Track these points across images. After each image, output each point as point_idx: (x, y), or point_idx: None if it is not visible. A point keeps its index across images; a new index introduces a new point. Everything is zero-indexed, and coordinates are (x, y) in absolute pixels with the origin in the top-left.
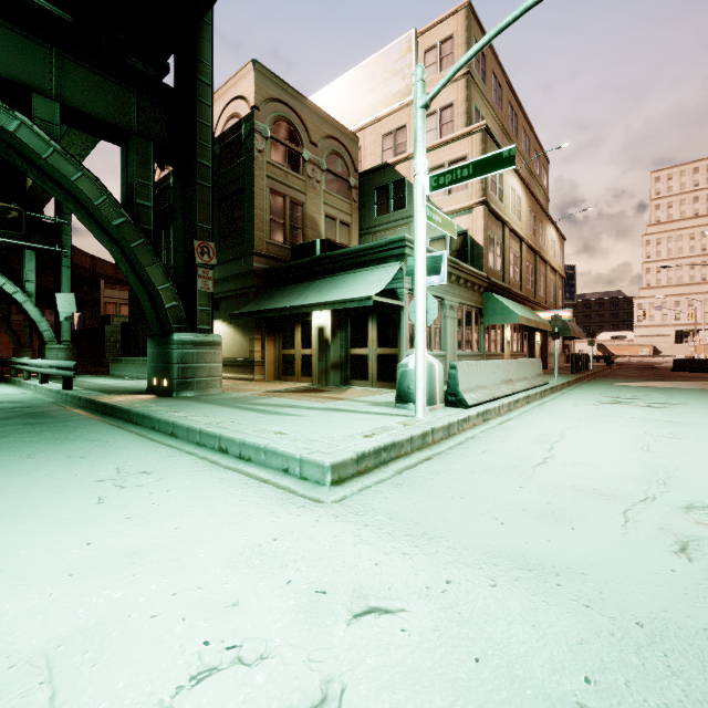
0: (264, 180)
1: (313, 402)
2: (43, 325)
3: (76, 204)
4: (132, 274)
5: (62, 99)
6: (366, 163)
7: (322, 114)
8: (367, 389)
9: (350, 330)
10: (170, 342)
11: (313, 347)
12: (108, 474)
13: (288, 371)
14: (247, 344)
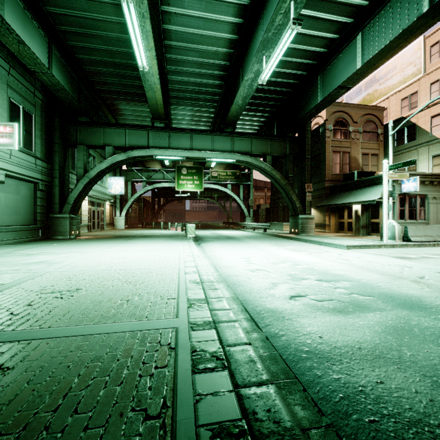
0: (330, 148)
1: (348, 238)
2: (245, 211)
3: (274, 180)
4: (286, 197)
5: (271, 152)
6: (390, 116)
7: (360, 106)
8: (377, 237)
9: (370, 211)
10: (298, 218)
11: (352, 219)
12: (300, 244)
13: (341, 228)
14: (322, 217)
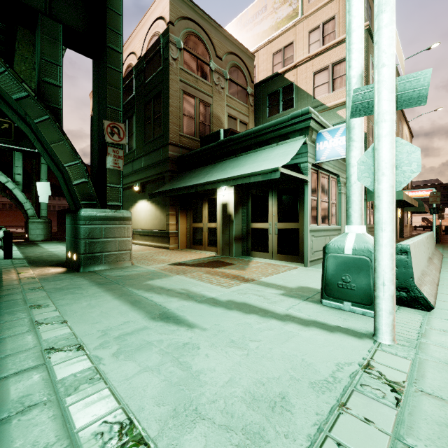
0: (178, 84)
1: (215, 285)
2: (27, 205)
3: None
4: (45, 153)
5: None
6: (260, 77)
7: (225, 34)
8: (269, 263)
9: (250, 206)
10: (78, 217)
11: (218, 222)
12: None
13: (197, 241)
14: (164, 219)
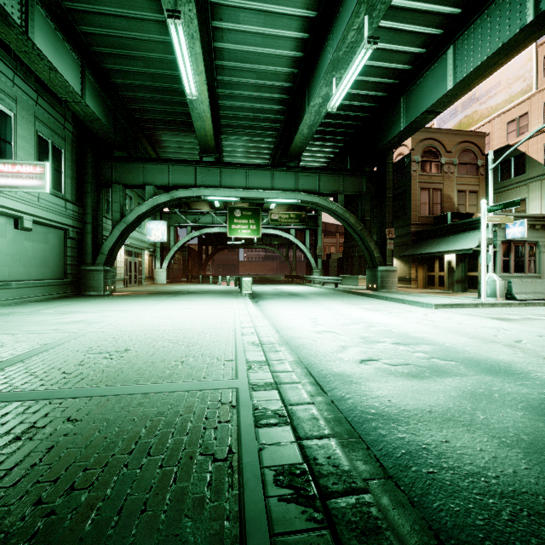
0: (417, 185)
1: (439, 295)
2: (312, 261)
3: (347, 224)
4: (362, 245)
5: (343, 191)
6: (493, 144)
7: (454, 132)
8: (475, 294)
9: (467, 262)
10: (377, 270)
11: (444, 271)
12: (378, 302)
13: (430, 283)
14: (407, 269)
